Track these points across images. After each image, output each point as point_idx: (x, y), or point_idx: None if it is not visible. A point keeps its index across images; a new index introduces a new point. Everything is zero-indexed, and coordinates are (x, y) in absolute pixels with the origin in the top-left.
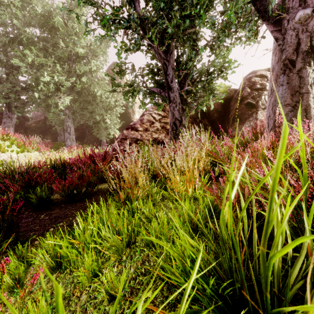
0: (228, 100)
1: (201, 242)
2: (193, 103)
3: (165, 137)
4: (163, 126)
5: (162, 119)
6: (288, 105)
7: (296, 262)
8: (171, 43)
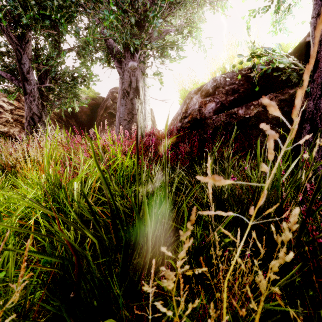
0: (96, 106)
1: (40, 190)
2: (55, 101)
3: (20, 132)
4: (17, 119)
5: (15, 111)
6: (125, 120)
7: (85, 186)
8: (27, 33)
